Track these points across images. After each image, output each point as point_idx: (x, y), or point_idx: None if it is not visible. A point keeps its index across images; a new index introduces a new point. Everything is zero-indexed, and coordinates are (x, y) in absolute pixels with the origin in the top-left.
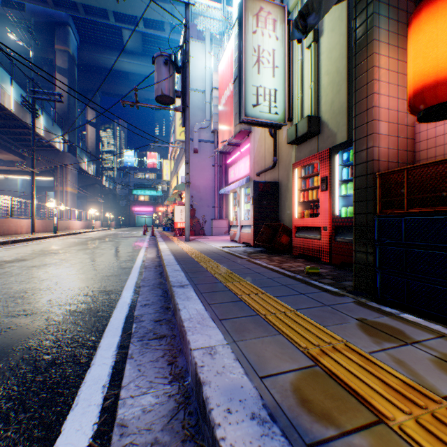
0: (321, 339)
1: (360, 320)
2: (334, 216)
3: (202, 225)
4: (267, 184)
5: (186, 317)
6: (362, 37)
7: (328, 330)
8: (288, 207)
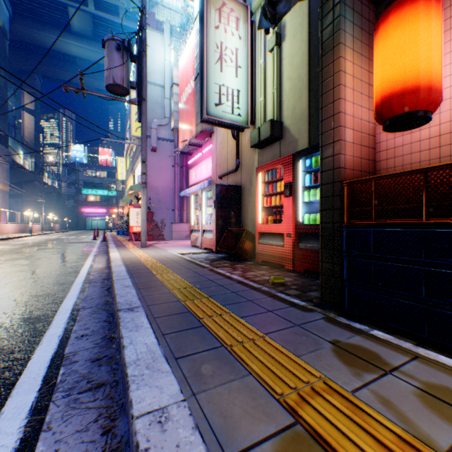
0: (298, 376)
1: (333, 343)
2: (297, 222)
3: (161, 229)
4: (230, 187)
5: (132, 359)
6: (329, 39)
7: (304, 363)
8: (251, 211)
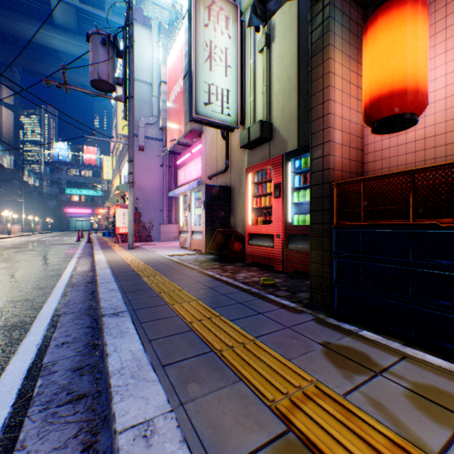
0: (289, 381)
1: (324, 345)
2: (287, 223)
3: (149, 230)
4: (219, 188)
5: (116, 367)
6: (319, 40)
7: (295, 366)
8: (240, 212)
